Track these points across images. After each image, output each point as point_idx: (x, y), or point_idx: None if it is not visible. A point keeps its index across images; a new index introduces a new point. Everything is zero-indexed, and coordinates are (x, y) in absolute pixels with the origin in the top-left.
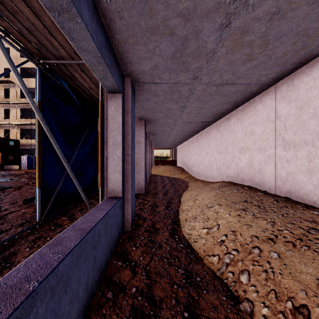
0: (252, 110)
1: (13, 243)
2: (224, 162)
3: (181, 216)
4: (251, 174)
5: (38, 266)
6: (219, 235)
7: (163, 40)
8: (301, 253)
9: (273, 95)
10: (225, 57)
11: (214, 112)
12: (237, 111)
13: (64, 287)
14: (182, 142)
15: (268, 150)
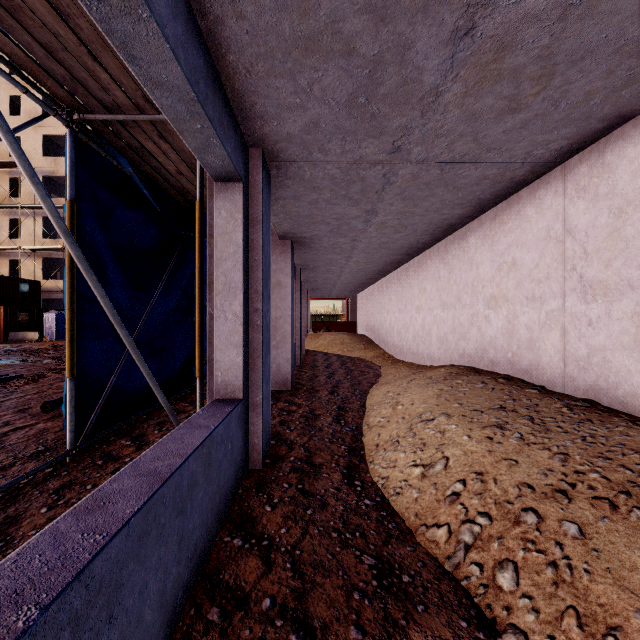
0: (515, 218)
1: (15, 496)
2: (454, 326)
3: (366, 438)
4: (513, 350)
5: (44, 564)
6: (447, 481)
7: (330, 65)
8: (631, 526)
9: (560, 186)
10: (460, 103)
11: (433, 223)
12: (481, 220)
13: (105, 609)
14: (367, 286)
15: (549, 302)
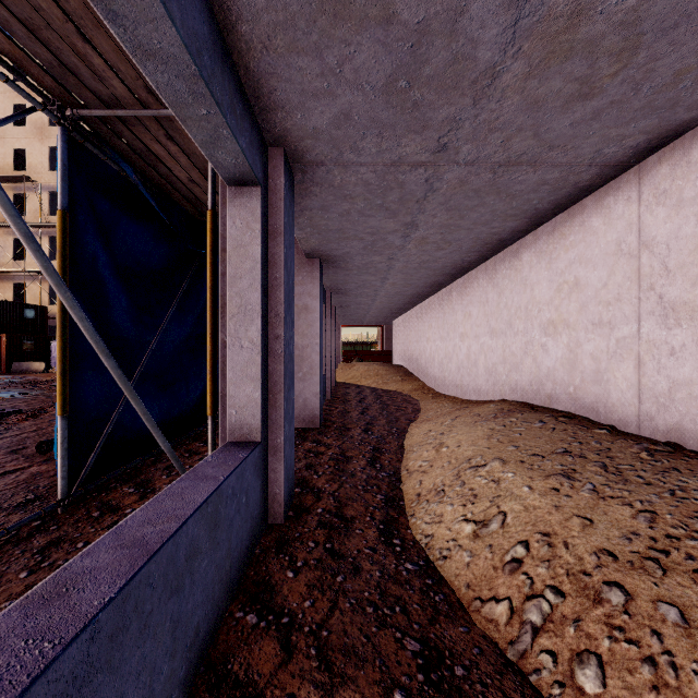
0: (578, 230)
1: None
2: (504, 356)
3: (406, 486)
4: (575, 384)
5: None
6: (506, 543)
7: (364, 38)
8: None
9: (634, 191)
10: (520, 87)
11: (481, 238)
12: (536, 235)
13: None
14: (404, 311)
15: (620, 327)
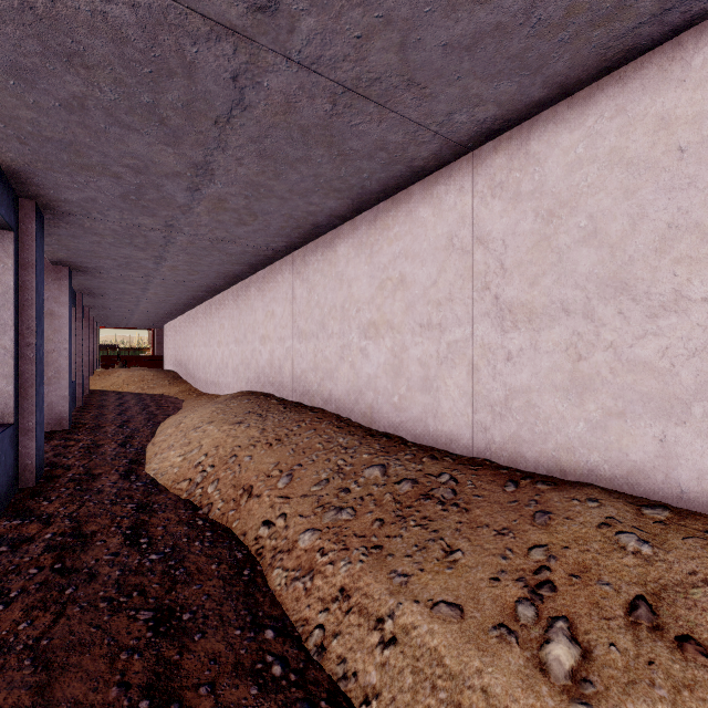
0: (274, 281)
1: None
2: (242, 359)
3: (149, 452)
4: (273, 375)
5: None
6: (198, 457)
7: (103, 178)
8: (273, 450)
9: (291, 267)
10: (208, 214)
11: (222, 272)
12: (257, 276)
13: None
14: (174, 317)
15: (287, 341)
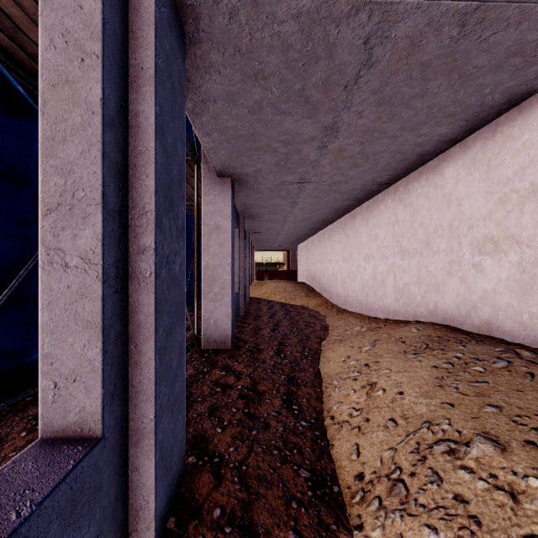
0: (537, 126)
1: None
2: (419, 276)
3: (336, 450)
4: (532, 311)
5: None
6: None
7: None
8: None
9: None
10: None
11: (402, 151)
12: (466, 144)
13: None
14: (308, 237)
15: None
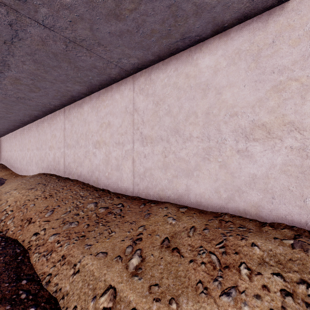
0: (55, 120)
1: None
2: (40, 157)
3: None
4: (55, 165)
5: None
6: (4, 207)
7: None
8: (47, 200)
9: (64, 114)
10: (11, 85)
11: (27, 114)
12: (48, 117)
13: None
14: (3, 135)
15: (62, 149)
